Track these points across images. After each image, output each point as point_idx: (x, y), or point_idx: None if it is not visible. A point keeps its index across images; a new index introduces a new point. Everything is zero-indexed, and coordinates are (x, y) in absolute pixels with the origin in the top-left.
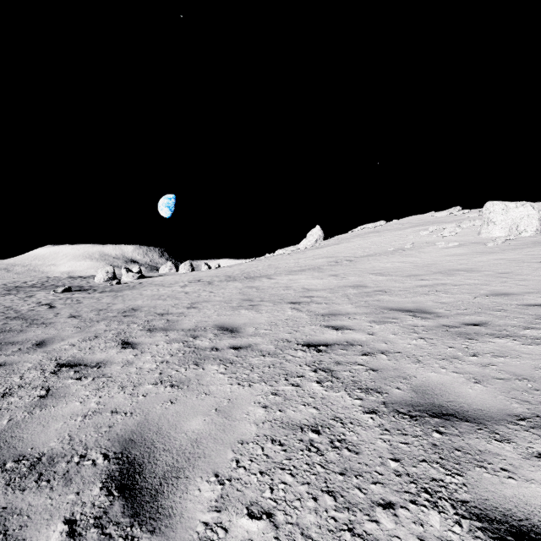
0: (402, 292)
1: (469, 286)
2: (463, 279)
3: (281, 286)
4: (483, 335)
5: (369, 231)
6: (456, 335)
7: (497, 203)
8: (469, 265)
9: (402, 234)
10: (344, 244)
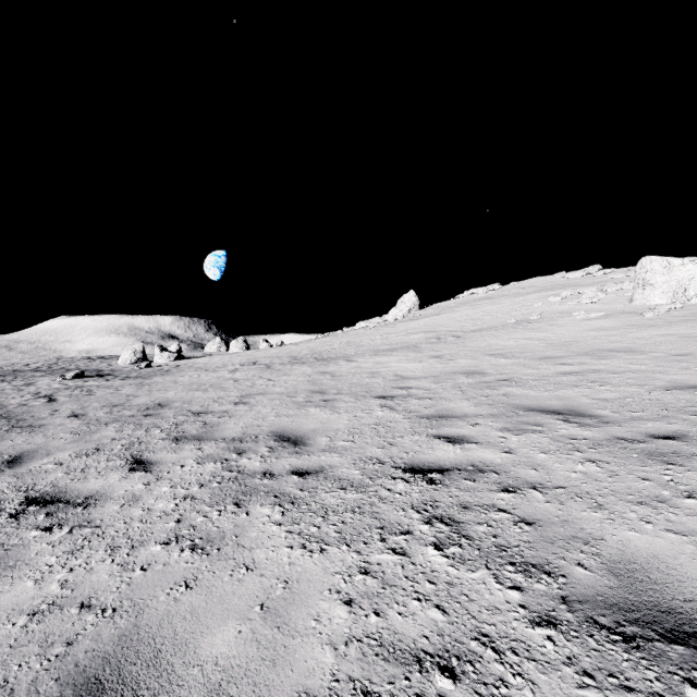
0: (539, 383)
1: (635, 374)
2: (623, 363)
3: (364, 371)
4: (689, 456)
5: (480, 297)
6: (644, 456)
7: (656, 259)
8: (626, 344)
9: (525, 301)
10: (447, 315)
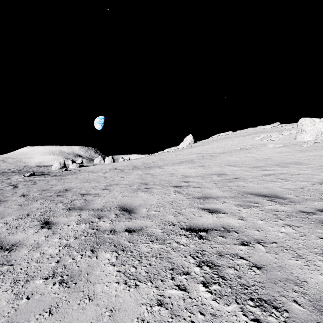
0: (254, 179)
1: (302, 175)
2: (295, 170)
3: (167, 173)
4: None
5: (222, 137)
6: (318, 222)
7: (308, 119)
8: (295, 160)
9: (244, 139)
10: (207, 145)
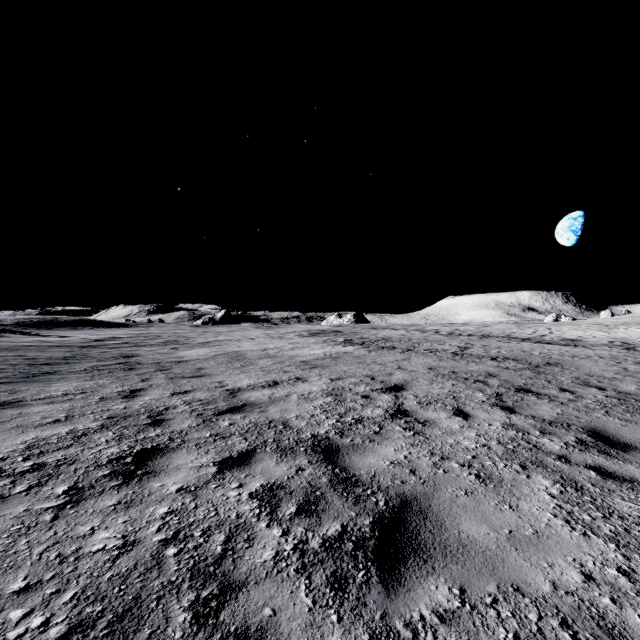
0: None
1: None
2: None
3: None
4: None
5: None
6: None
7: None
8: None
9: None
10: None
